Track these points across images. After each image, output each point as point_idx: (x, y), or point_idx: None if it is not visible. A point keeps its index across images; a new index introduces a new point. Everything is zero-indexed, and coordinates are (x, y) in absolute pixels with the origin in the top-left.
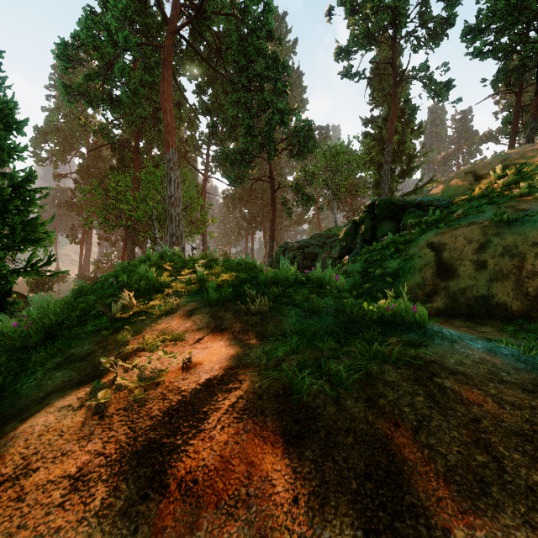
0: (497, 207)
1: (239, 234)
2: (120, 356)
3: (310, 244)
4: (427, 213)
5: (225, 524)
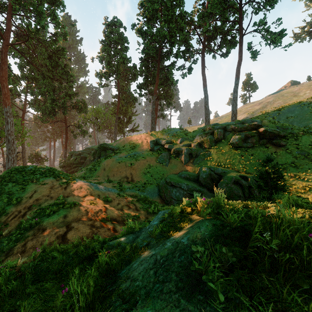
0: (120, 154)
1: (46, 140)
2: (40, 186)
3: (84, 153)
4: (112, 151)
5: (56, 189)
